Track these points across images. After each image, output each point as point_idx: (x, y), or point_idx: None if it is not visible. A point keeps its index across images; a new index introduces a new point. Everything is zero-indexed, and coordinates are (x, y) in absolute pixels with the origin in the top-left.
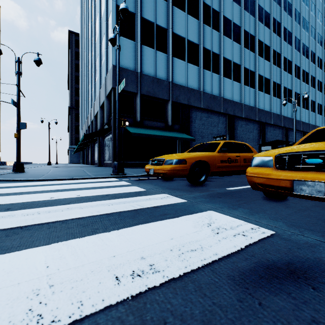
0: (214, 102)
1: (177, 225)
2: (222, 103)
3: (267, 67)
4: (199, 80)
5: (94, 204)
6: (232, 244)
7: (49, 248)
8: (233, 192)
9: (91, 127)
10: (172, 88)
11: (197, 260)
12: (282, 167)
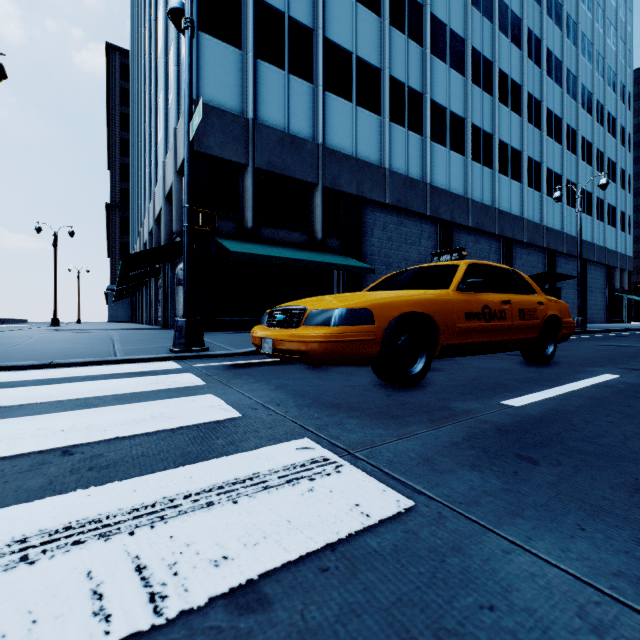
0: (412, 194)
1: None
2: (429, 195)
3: (517, 127)
4: (381, 146)
5: None
6: None
7: None
8: (545, 423)
9: (149, 244)
10: (325, 159)
11: None
12: None
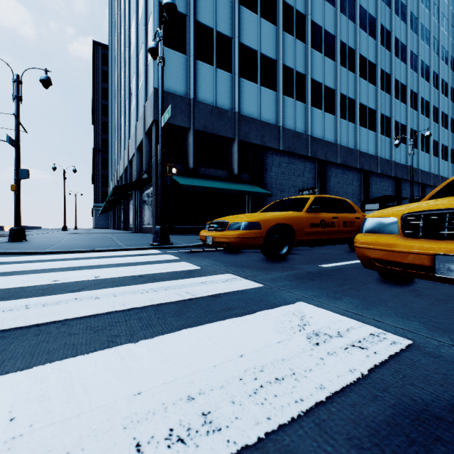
0: (298, 142)
1: (249, 328)
2: (309, 143)
3: (372, 94)
4: (277, 111)
5: (119, 291)
6: (345, 365)
7: (25, 375)
8: (331, 271)
9: (124, 177)
10: (239, 122)
11: (288, 403)
12: (414, 234)
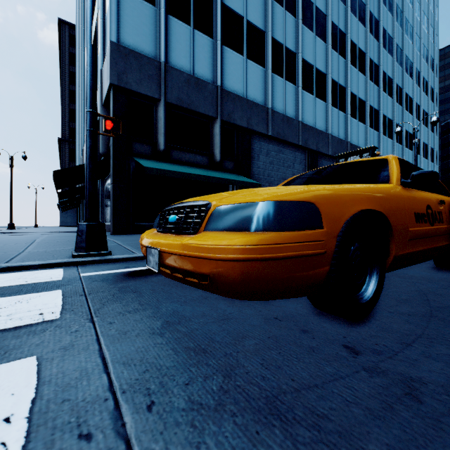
0: (288, 128)
1: None
2: (300, 130)
3: (362, 83)
4: (265, 91)
5: None
6: None
7: None
8: None
9: None
10: (222, 98)
11: None
12: None
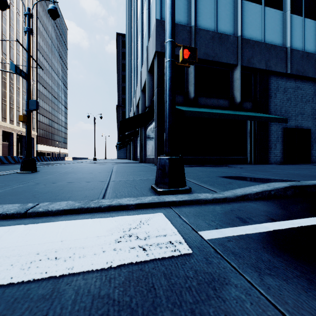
0: (308, 64)
1: None
2: None
3: None
4: (283, 32)
5: None
6: None
7: None
8: None
9: None
10: (242, 46)
11: None
12: None
